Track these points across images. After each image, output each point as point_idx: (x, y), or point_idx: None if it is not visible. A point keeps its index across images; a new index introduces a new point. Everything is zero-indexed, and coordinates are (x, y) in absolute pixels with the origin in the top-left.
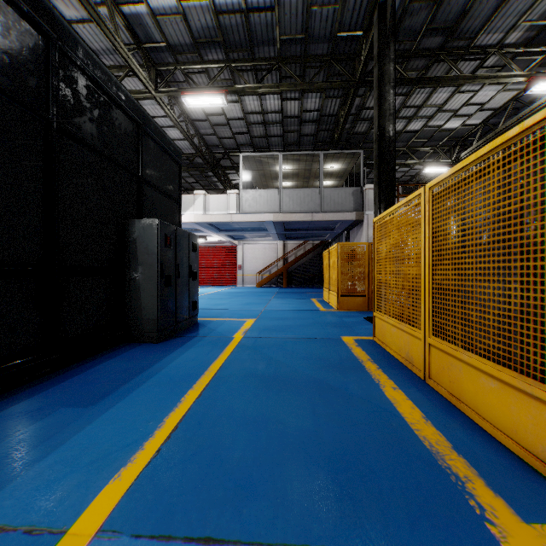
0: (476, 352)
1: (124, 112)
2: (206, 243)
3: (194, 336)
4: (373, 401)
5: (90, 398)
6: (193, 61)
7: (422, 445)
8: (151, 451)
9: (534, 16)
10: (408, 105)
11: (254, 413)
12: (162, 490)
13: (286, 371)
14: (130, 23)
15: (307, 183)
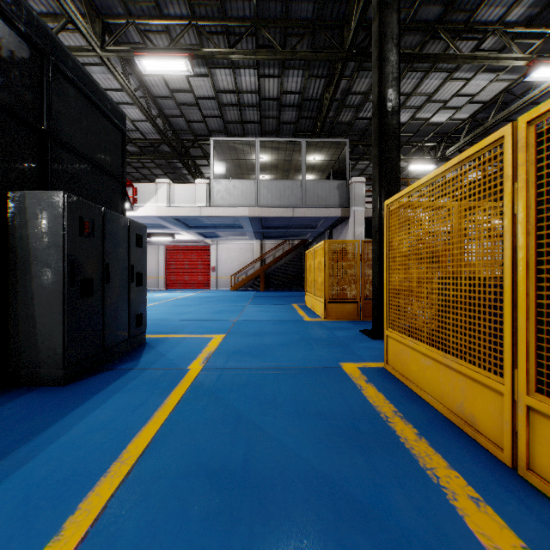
0: None
1: (10, 22)
2: (176, 242)
3: (130, 369)
4: None
5: None
6: (150, 16)
7: None
8: None
9: None
10: None
11: None
12: None
13: (265, 453)
14: None
15: (287, 177)
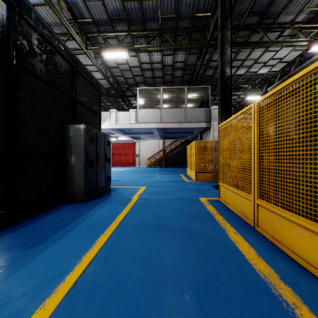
0: (291, 210)
1: (63, 57)
2: (118, 141)
3: (108, 198)
4: (222, 242)
5: (34, 241)
6: (108, 31)
7: (259, 277)
8: (70, 283)
9: (313, 5)
10: (237, 59)
11: (143, 252)
12: (74, 317)
13: (165, 221)
14: (70, 6)
15: (177, 106)
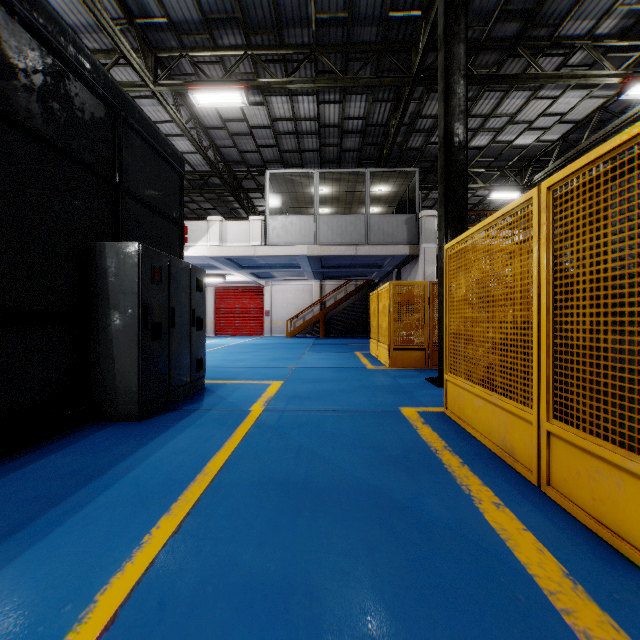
0: None
1: (90, 87)
2: (226, 283)
3: (195, 409)
4: (470, 535)
5: None
6: (203, 47)
7: None
8: None
9: None
10: (473, 113)
11: (267, 572)
12: None
13: (324, 472)
14: None
15: (349, 210)
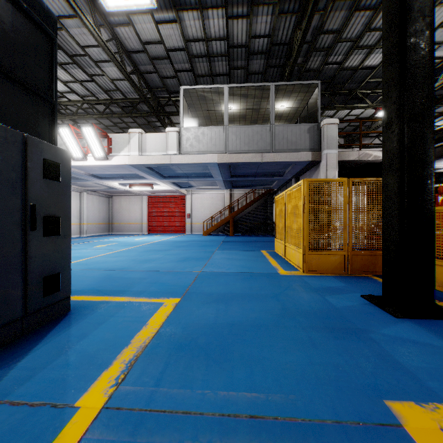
0: None
1: None
2: (156, 193)
3: None
4: None
5: None
6: None
7: None
8: None
9: None
10: (373, 27)
11: None
12: None
13: None
14: None
15: None
